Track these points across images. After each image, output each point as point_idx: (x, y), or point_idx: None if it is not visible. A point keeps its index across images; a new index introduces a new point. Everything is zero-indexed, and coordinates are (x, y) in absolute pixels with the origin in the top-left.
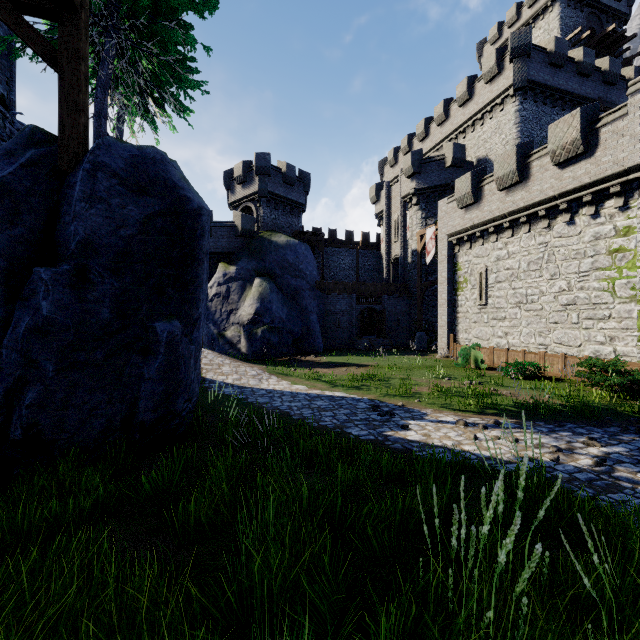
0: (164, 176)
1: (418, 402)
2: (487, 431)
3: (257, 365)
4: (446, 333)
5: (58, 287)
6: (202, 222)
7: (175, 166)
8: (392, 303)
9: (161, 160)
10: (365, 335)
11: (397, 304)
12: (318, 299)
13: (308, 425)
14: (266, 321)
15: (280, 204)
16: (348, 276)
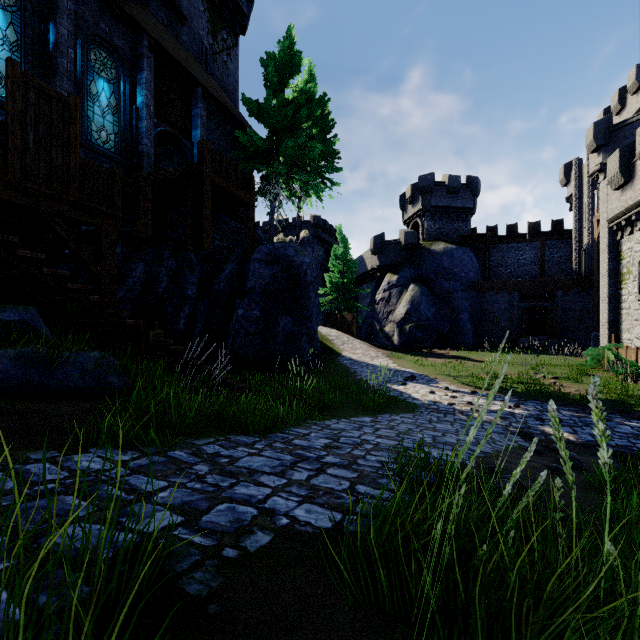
0: (282, 254)
1: (452, 379)
2: (452, 393)
3: (387, 351)
4: (606, 333)
5: (243, 305)
6: (304, 269)
7: (292, 245)
8: (570, 299)
9: (282, 247)
10: (543, 335)
11: (578, 300)
12: (472, 299)
13: (354, 377)
14: (413, 319)
15: (445, 214)
16: (529, 271)
